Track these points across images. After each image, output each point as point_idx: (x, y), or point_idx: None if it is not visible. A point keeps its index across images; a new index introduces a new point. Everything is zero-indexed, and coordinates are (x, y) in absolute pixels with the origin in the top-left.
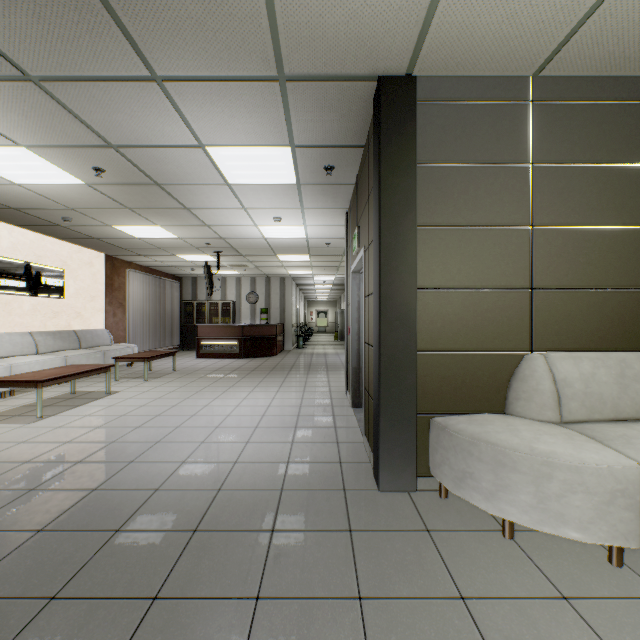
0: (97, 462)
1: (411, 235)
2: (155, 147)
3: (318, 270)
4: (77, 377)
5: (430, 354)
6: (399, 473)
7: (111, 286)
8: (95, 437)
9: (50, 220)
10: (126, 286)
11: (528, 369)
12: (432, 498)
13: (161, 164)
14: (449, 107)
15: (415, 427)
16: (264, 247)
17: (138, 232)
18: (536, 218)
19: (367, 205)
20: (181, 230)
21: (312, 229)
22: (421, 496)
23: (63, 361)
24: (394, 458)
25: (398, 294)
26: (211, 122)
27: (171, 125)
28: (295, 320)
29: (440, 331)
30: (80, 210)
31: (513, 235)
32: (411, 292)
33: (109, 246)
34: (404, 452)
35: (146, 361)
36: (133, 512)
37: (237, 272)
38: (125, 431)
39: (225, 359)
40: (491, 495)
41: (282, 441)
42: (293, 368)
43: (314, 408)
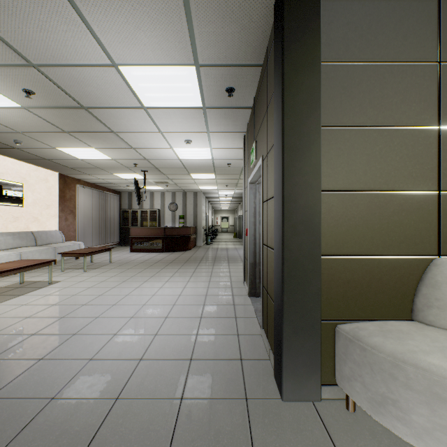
0: (8, 359)
1: (315, 135)
2: (72, 66)
3: (222, 186)
4: (20, 271)
5: (335, 258)
6: (303, 382)
7: (63, 197)
8: (20, 328)
9: (5, 143)
10: (76, 198)
11: (440, 275)
12: (339, 411)
13: (82, 86)
14: (354, 3)
15: (320, 334)
16: (180, 167)
17: (79, 154)
18: (444, 118)
19: (265, 116)
20: (112, 152)
21: (216, 151)
22: (327, 408)
23: (18, 256)
24: (298, 366)
25: (302, 196)
26: (118, 35)
27: (81, 39)
28: (205, 223)
29: (345, 234)
30: (26, 133)
31: (420, 135)
32: (315, 194)
33: (59, 166)
34: (308, 360)
35: (85, 256)
36: (14, 435)
37: (161, 188)
38: (49, 322)
39: (151, 253)
40: (425, 433)
41: (187, 333)
42: (202, 260)
43: (217, 297)
